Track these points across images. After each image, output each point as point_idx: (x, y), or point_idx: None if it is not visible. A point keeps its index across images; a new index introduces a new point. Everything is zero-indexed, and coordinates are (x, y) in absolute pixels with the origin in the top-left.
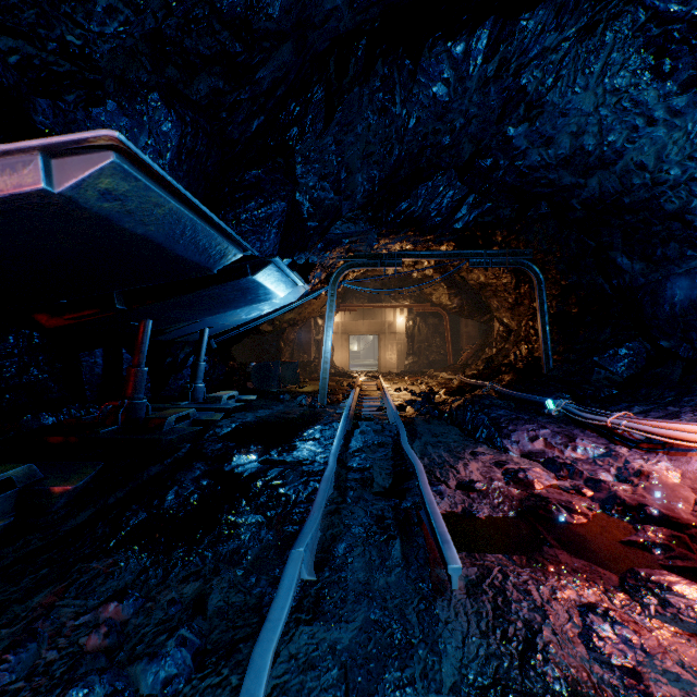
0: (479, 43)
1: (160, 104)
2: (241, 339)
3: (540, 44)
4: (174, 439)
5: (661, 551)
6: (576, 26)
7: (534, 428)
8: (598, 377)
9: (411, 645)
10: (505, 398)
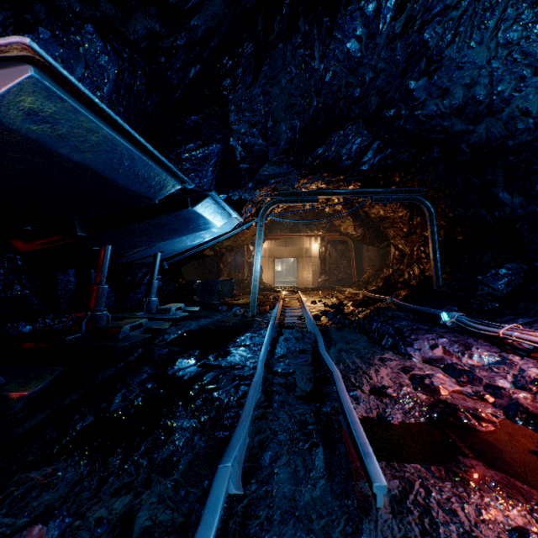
0: (389, 1)
1: (95, 36)
2: (188, 261)
3: (443, 1)
4: (127, 345)
5: None
6: None
7: (433, 337)
8: (482, 293)
9: None
10: (403, 309)
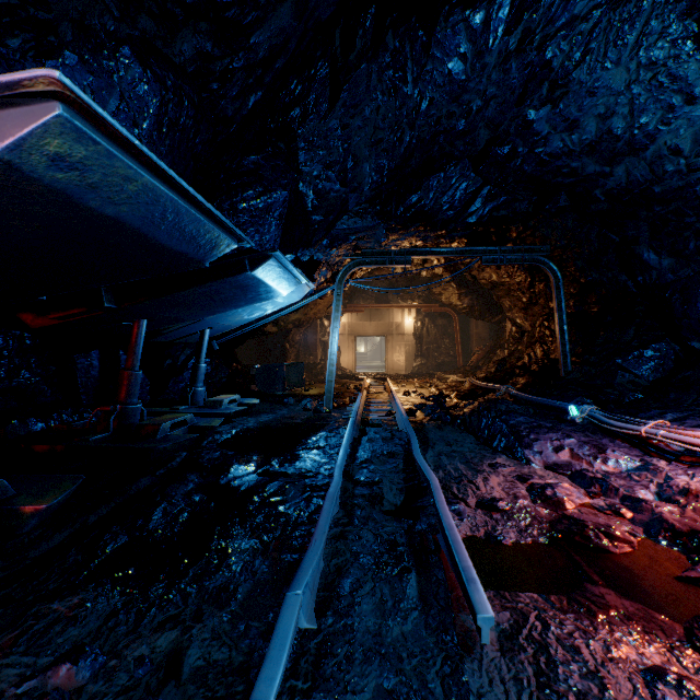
0: (501, 11)
1: (133, 60)
2: (244, 340)
3: (569, 11)
4: (168, 448)
5: None
6: None
7: (558, 437)
8: (622, 380)
9: None
10: (521, 402)
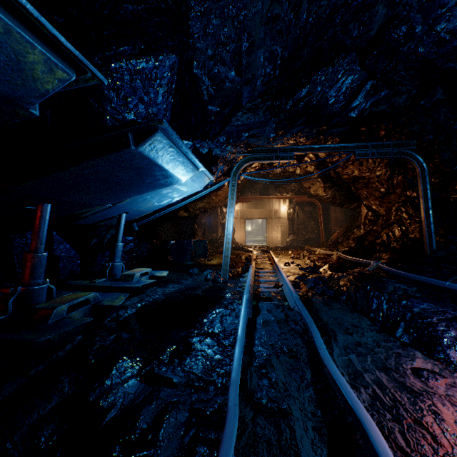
0: None
1: None
2: (162, 222)
3: None
4: (52, 338)
5: None
6: None
7: None
8: None
9: None
10: (395, 277)
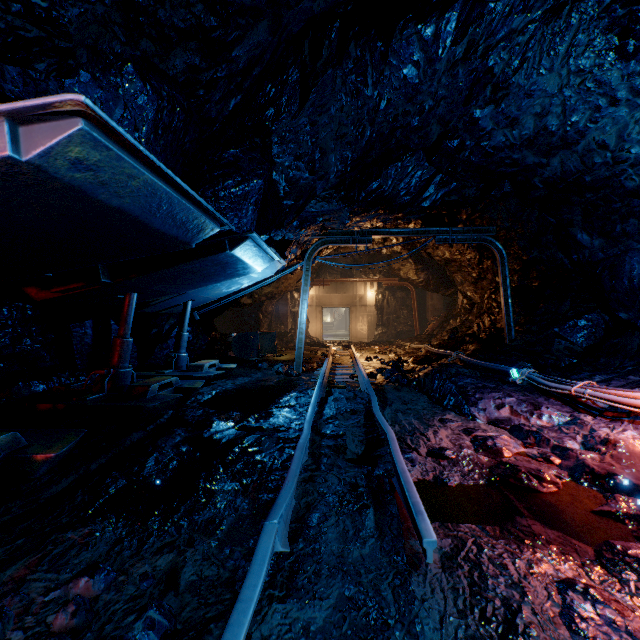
0: (449, 25)
1: (135, 76)
2: (222, 311)
3: (508, 25)
4: (157, 406)
5: (634, 522)
6: (543, 8)
7: (500, 396)
8: (558, 347)
9: (387, 626)
10: (470, 366)
